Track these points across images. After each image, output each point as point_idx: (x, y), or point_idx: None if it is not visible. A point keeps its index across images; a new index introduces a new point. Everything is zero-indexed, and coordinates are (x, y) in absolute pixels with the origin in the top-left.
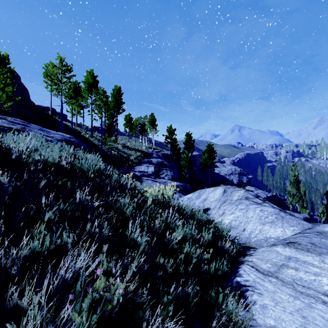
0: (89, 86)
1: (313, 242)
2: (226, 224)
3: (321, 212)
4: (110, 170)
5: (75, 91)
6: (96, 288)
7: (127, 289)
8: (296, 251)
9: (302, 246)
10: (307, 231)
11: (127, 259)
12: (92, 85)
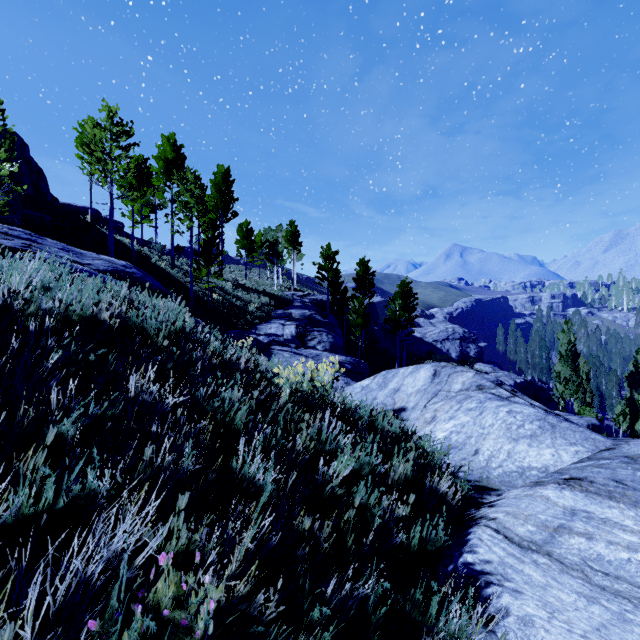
0: (167, 167)
1: (620, 477)
2: (439, 441)
3: (620, 413)
4: (204, 331)
5: (139, 176)
6: (155, 598)
7: (233, 589)
8: (587, 498)
9: (597, 487)
10: (604, 456)
11: (233, 521)
12: (173, 164)
